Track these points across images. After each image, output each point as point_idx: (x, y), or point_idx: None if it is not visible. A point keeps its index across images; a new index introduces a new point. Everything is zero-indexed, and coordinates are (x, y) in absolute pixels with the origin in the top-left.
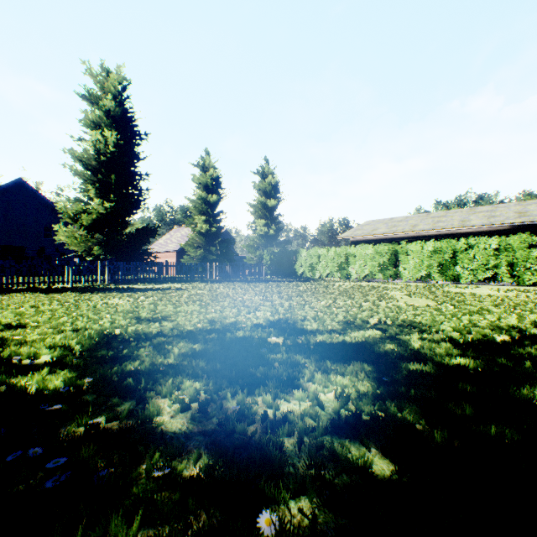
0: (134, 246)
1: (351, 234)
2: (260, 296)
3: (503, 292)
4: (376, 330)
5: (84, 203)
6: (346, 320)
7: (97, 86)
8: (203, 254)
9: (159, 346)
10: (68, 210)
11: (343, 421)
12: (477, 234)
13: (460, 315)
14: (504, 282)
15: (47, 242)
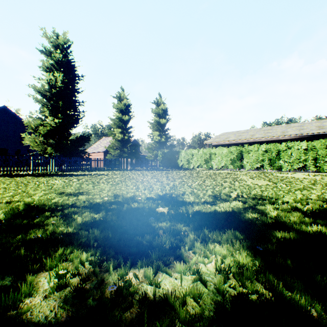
0: (74, 147)
1: (212, 141)
2: (154, 179)
3: (312, 176)
4: (237, 201)
5: (42, 120)
6: (214, 194)
7: (51, 45)
8: (119, 153)
9: (67, 215)
10: (31, 124)
11: (228, 303)
12: (292, 140)
13: (293, 190)
14: (311, 170)
15: (22, 146)
